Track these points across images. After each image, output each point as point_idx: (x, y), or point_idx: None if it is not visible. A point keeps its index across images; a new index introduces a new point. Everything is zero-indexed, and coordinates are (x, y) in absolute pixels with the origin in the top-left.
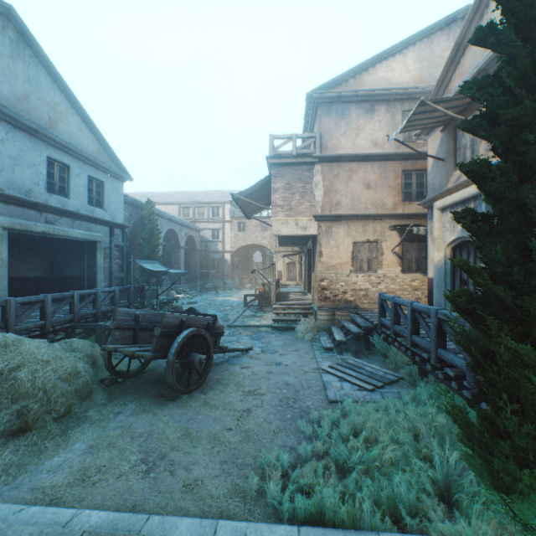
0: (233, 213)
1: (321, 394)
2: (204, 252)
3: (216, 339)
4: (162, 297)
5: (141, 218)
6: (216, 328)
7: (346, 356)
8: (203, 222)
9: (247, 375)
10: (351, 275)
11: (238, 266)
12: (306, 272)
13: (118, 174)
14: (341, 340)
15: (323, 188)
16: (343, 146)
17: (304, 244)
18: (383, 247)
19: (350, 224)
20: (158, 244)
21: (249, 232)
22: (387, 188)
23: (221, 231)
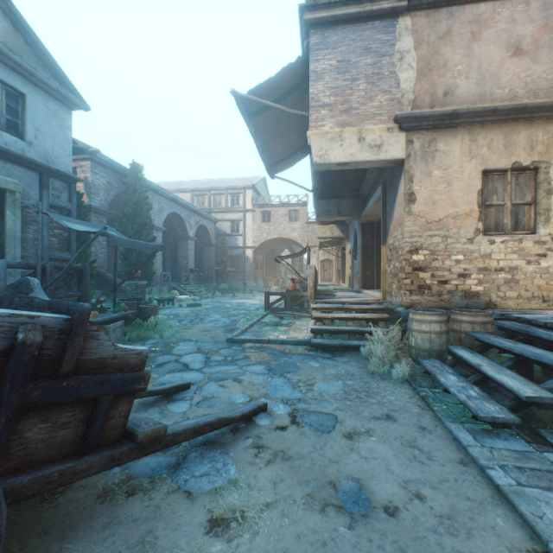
0: (255, 200)
1: None
2: (220, 247)
3: (97, 411)
4: (155, 298)
5: (127, 190)
6: (95, 365)
7: None
8: (220, 212)
9: None
10: (477, 238)
11: (262, 266)
12: (359, 258)
13: (56, 89)
14: (542, 398)
15: (417, 63)
16: None
17: (356, 214)
18: None
19: (476, 132)
20: (146, 223)
21: (274, 223)
22: None
23: (241, 223)
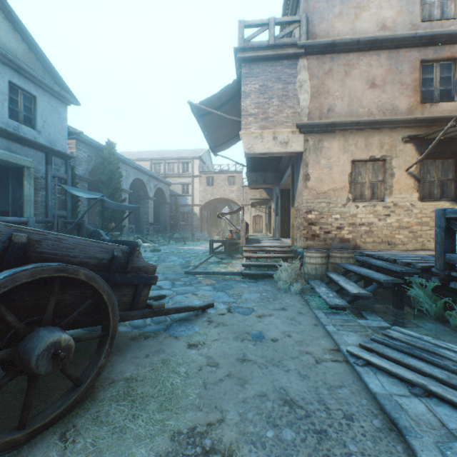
0: (201, 168)
1: (398, 454)
2: (174, 205)
3: (137, 291)
4: None
5: (102, 161)
6: (137, 269)
7: (374, 321)
8: (173, 177)
9: (196, 368)
10: (348, 204)
11: (207, 220)
12: (279, 215)
13: (57, 91)
14: (360, 293)
15: (310, 90)
16: (338, 32)
17: (276, 183)
18: (394, 166)
19: (347, 135)
20: (119, 188)
21: (217, 186)
22: (399, 85)
23: (190, 186)
